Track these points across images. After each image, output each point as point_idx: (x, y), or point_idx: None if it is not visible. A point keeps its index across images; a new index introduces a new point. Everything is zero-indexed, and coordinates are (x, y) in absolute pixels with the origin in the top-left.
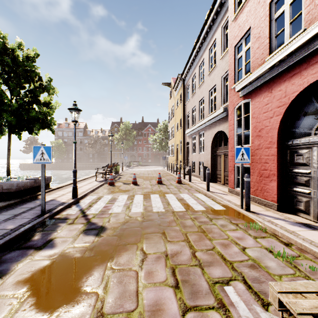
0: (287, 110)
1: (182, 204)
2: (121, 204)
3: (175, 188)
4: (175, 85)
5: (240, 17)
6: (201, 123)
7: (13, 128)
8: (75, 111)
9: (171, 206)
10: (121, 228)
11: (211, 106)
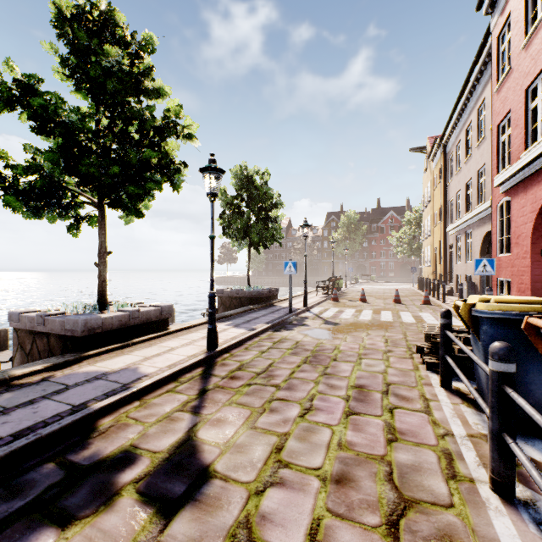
0: (539, 217)
1: (414, 319)
2: (349, 314)
3: (417, 307)
4: (430, 153)
5: (502, 91)
6: (466, 218)
7: (255, 245)
8: (306, 227)
9: (401, 319)
10: (351, 325)
11: (481, 192)
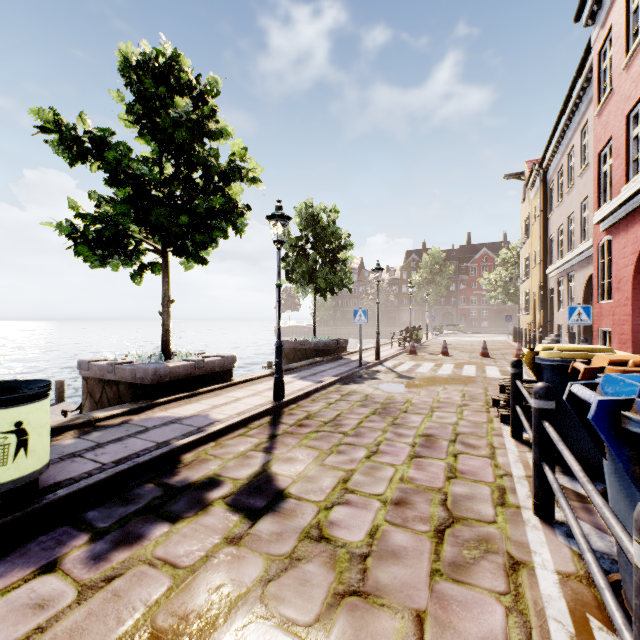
0: None
1: (501, 374)
2: (427, 368)
3: (507, 362)
4: (528, 181)
5: (603, 115)
6: (567, 258)
7: (321, 291)
8: (379, 271)
9: (485, 374)
10: (428, 379)
11: (584, 228)
